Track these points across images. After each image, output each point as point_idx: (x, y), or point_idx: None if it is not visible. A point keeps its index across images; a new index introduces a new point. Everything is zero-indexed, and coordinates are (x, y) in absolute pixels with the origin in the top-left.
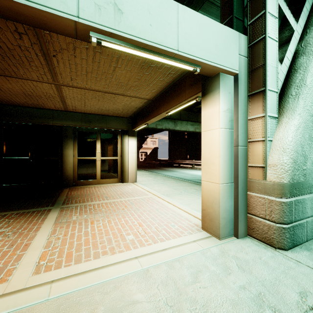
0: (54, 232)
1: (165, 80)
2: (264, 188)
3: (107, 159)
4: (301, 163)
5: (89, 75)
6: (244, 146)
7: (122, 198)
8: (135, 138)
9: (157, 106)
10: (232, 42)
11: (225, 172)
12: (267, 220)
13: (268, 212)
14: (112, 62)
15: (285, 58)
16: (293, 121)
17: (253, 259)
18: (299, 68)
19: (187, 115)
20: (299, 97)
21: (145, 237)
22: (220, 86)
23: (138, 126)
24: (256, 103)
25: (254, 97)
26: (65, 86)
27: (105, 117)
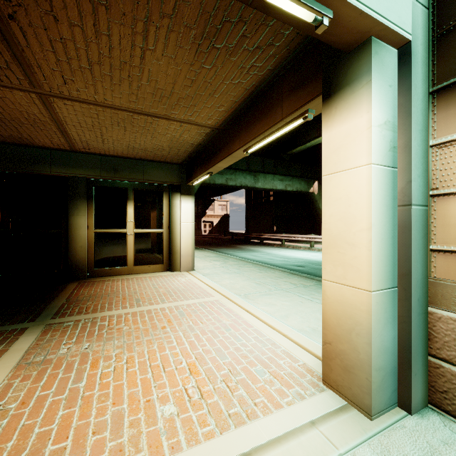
0: (2, 394)
1: (242, 85)
2: None
3: (145, 233)
4: None
5: (95, 70)
6: (422, 205)
7: (165, 303)
8: (192, 197)
9: (228, 139)
10: None
11: (381, 265)
12: None
13: None
14: (136, 37)
15: None
16: None
17: None
18: None
19: (274, 166)
20: None
21: (200, 411)
22: (371, 68)
23: (196, 178)
24: (452, 108)
25: (446, 93)
26: (57, 99)
27: (142, 163)
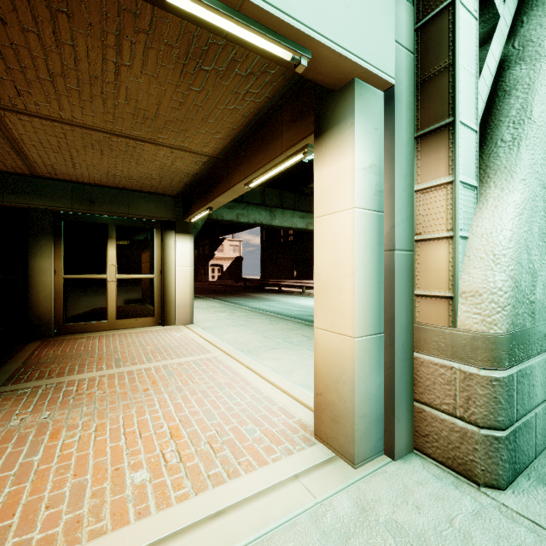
0: None
1: (239, 111)
2: (451, 345)
3: (131, 279)
4: (526, 289)
5: (59, 82)
6: (407, 250)
7: (152, 362)
8: (190, 237)
9: (228, 170)
10: (382, 9)
11: (366, 311)
12: (458, 420)
13: (462, 402)
14: (108, 50)
15: (485, 68)
16: (511, 194)
17: (436, 528)
18: (514, 87)
19: (293, 200)
20: (519, 144)
21: (177, 475)
22: (355, 110)
23: (194, 214)
24: (432, 155)
25: (427, 139)
26: (9, 112)
27: (127, 194)
